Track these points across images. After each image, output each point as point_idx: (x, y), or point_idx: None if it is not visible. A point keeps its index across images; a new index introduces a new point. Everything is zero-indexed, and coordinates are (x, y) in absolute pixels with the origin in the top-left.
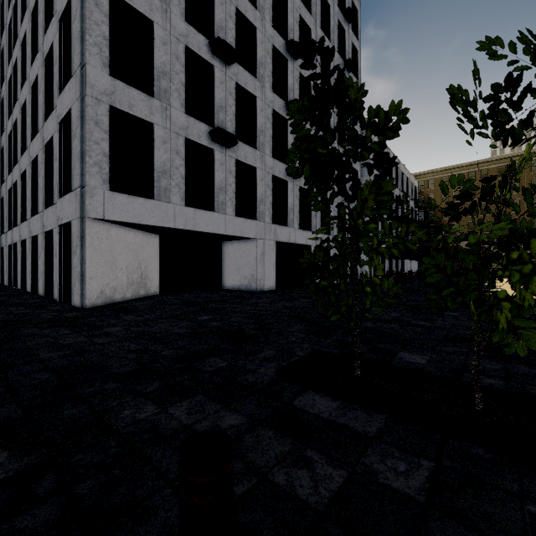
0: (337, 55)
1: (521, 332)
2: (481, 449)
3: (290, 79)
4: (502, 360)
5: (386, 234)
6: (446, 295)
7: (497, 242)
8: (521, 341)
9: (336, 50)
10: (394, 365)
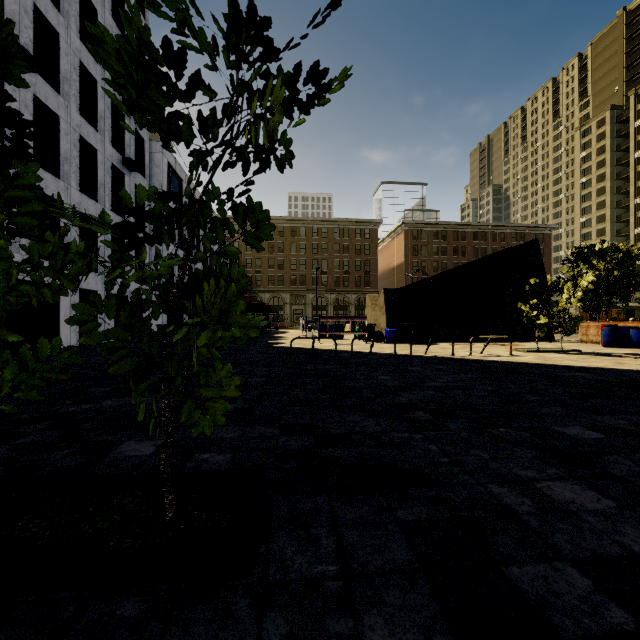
0: (110, 19)
1: (209, 404)
2: (136, 600)
3: (10, 1)
4: (246, 423)
5: (34, 262)
6: (237, 349)
7: (177, 285)
8: (208, 416)
9: (109, 11)
10: (96, 471)
